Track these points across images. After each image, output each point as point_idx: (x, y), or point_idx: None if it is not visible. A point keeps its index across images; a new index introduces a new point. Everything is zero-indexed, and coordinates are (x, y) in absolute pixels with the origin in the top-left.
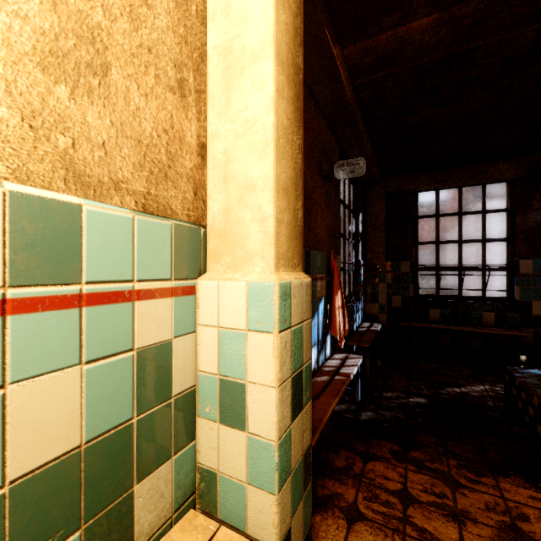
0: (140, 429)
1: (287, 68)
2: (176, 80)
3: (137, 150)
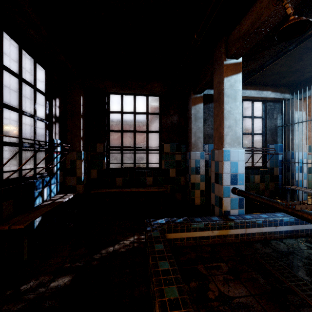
0: None
1: None
2: None
3: None
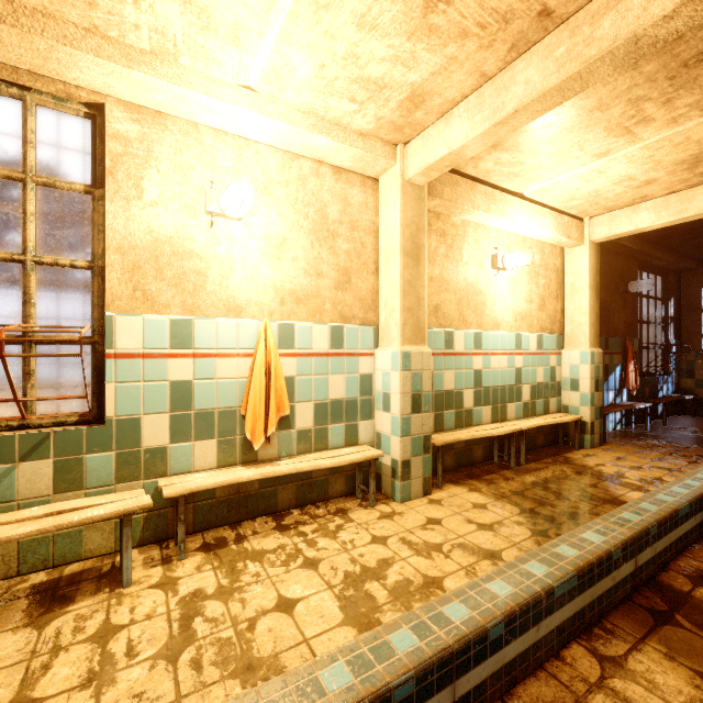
0: (550, 386)
1: (593, 287)
2: (556, 295)
3: (549, 319)
